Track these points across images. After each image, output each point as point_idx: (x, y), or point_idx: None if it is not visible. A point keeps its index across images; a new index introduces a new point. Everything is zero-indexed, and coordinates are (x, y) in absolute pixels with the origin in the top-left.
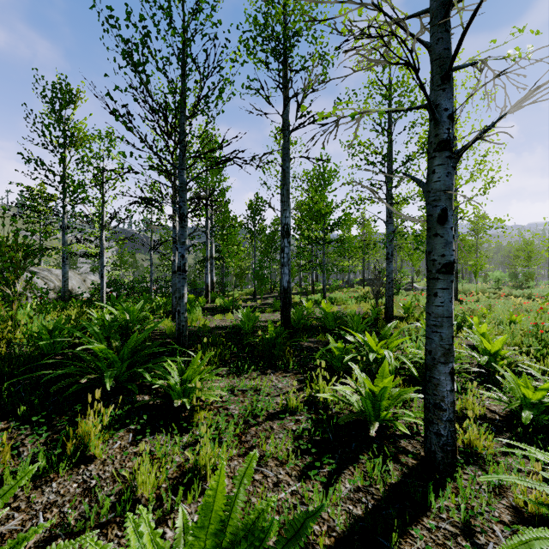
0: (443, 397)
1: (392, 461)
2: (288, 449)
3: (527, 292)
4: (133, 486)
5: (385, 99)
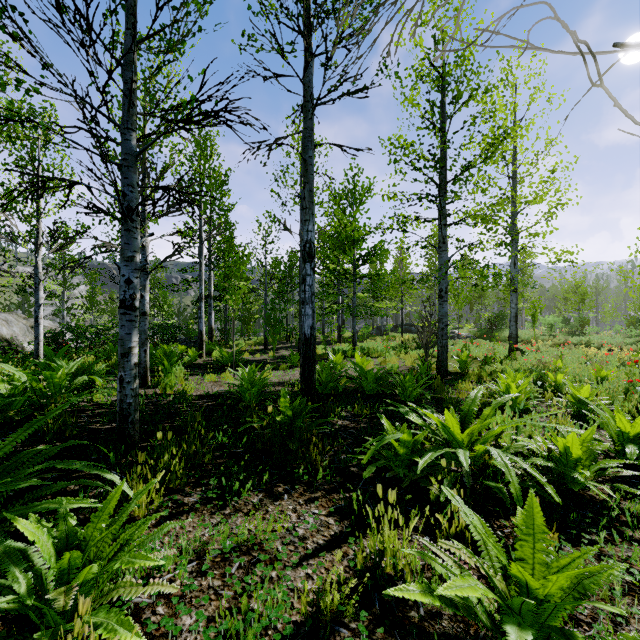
0: None
1: None
2: None
3: (584, 340)
4: None
5: (438, 87)
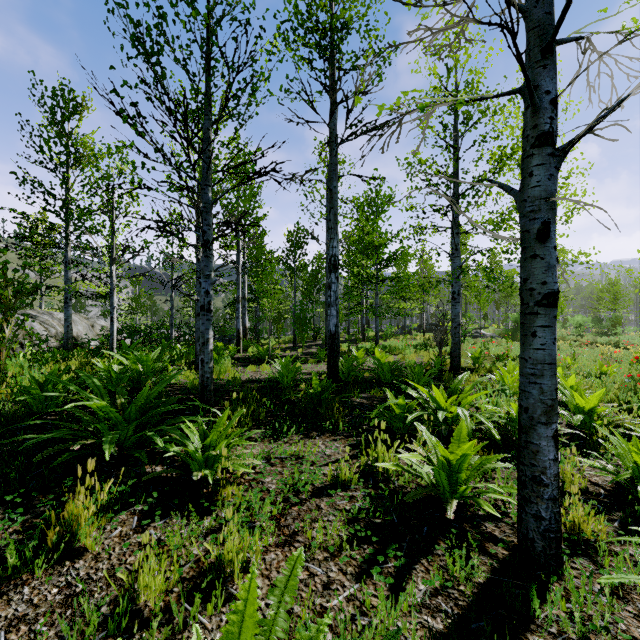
0: (545, 468)
1: (477, 552)
2: (341, 537)
3: (613, 340)
4: (134, 591)
5: (451, 109)
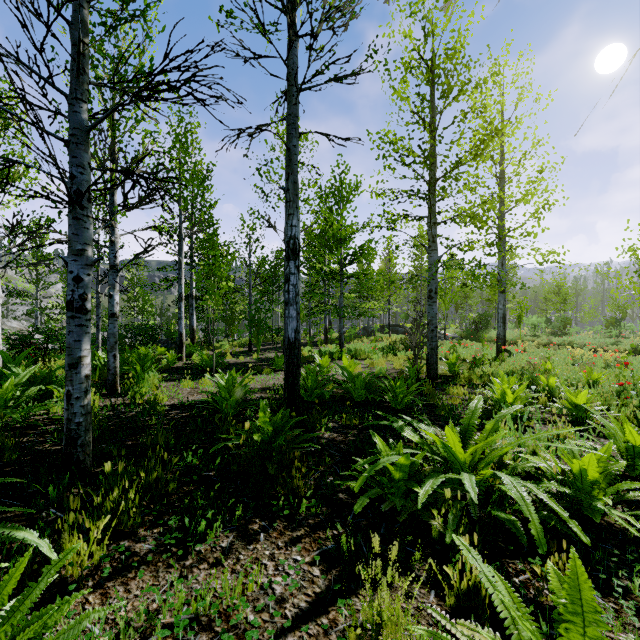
0: None
1: None
2: None
3: (567, 340)
4: None
5: (427, 81)
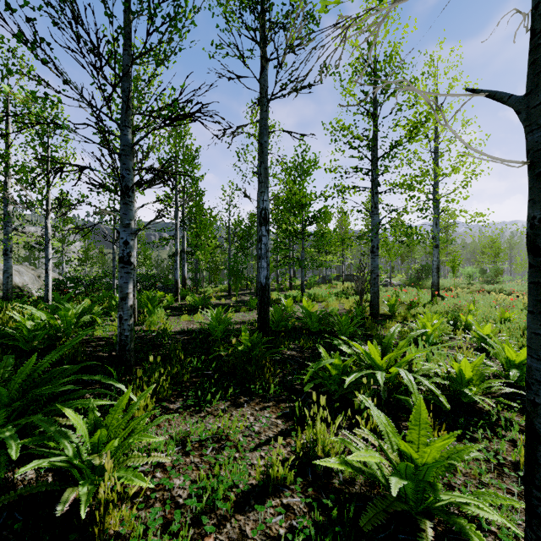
0: None
1: None
2: None
3: (497, 288)
4: None
5: (370, 80)
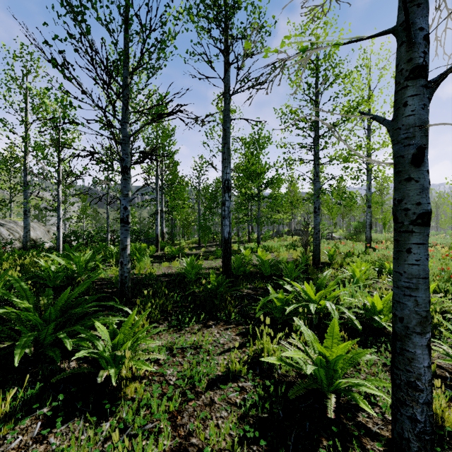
0: (420, 375)
1: (356, 450)
2: (232, 436)
3: None
4: None
5: (313, 73)
